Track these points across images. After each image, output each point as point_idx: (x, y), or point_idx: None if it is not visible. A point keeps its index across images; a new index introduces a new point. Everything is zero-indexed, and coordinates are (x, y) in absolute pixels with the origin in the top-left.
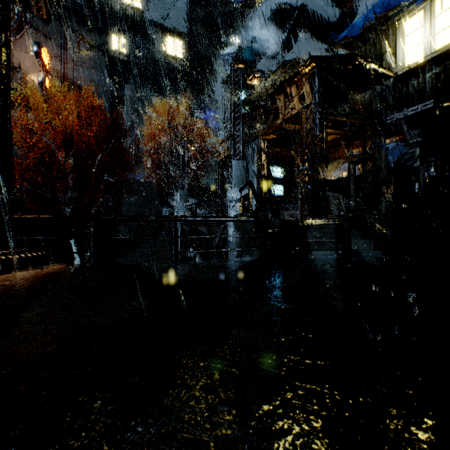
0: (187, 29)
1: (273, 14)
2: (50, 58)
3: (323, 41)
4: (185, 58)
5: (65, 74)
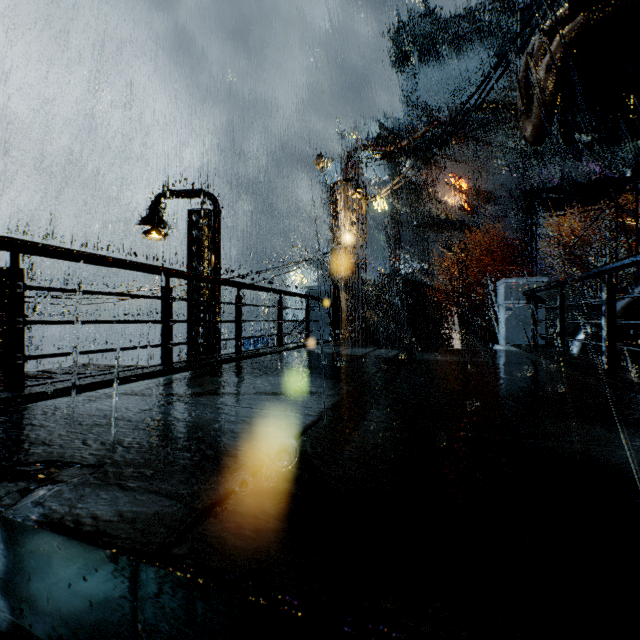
0: None
1: None
2: (467, 180)
3: None
4: None
5: (479, 188)
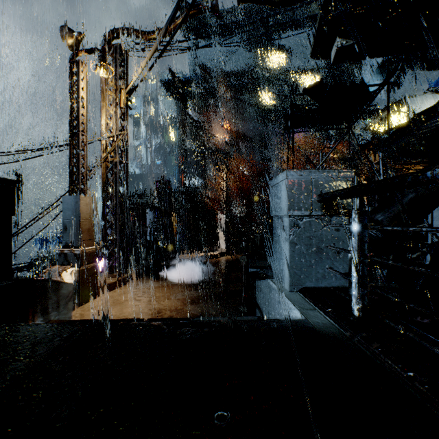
0: None
1: (380, 65)
2: (230, 124)
3: (438, 68)
4: None
5: (238, 131)
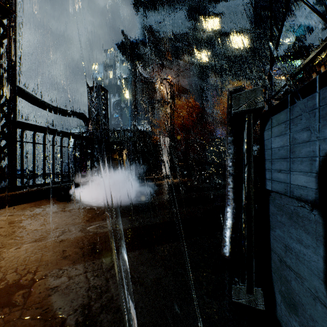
0: (252, 22)
1: None
2: (173, 79)
3: None
4: (249, 46)
5: (179, 85)
